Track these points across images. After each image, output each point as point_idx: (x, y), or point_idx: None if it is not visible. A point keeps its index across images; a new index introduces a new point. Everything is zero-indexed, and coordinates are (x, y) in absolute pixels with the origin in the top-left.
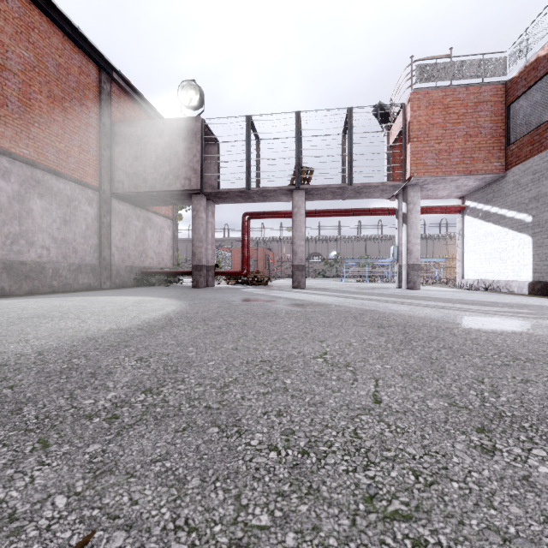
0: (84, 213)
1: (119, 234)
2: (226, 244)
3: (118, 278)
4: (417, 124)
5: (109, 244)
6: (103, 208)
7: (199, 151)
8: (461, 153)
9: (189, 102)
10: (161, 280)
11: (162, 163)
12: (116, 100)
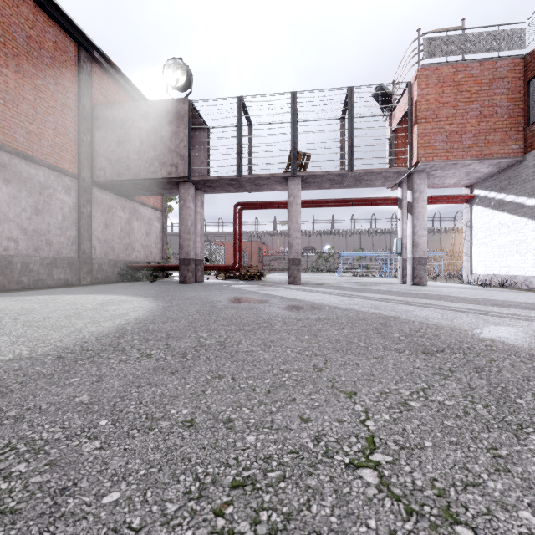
0: (60, 202)
1: (101, 225)
2: (220, 238)
3: (100, 273)
4: (425, 103)
5: (89, 236)
6: (82, 197)
7: (187, 135)
8: (475, 135)
9: (176, 82)
10: (148, 275)
11: (146, 149)
12: (98, 82)
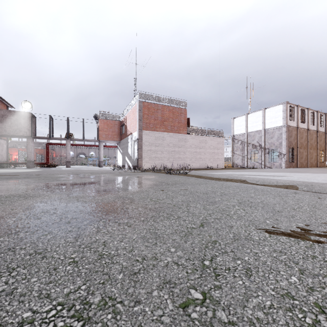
0: None
1: None
2: (20, 145)
3: None
4: (101, 127)
5: None
6: None
7: (31, 123)
8: (111, 135)
9: (26, 106)
10: (7, 166)
11: (14, 125)
12: None
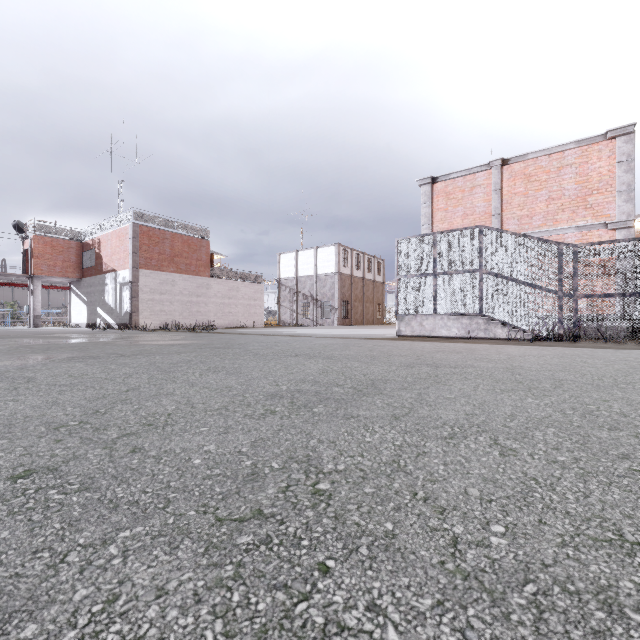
0: None
1: None
2: None
3: None
4: (38, 251)
5: None
6: None
7: None
8: (62, 268)
9: None
10: None
11: None
12: None
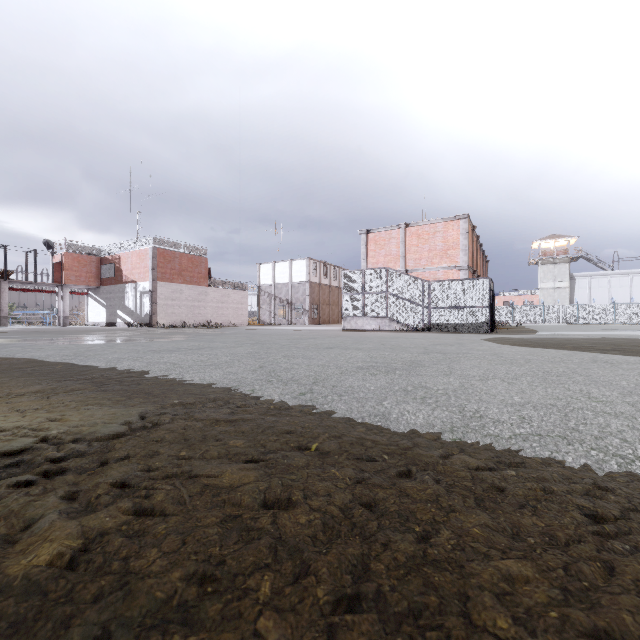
0: None
1: None
2: None
3: None
4: (68, 265)
5: None
6: None
7: None
8: (85, 278)
9: None
10: None
11: None
12: None
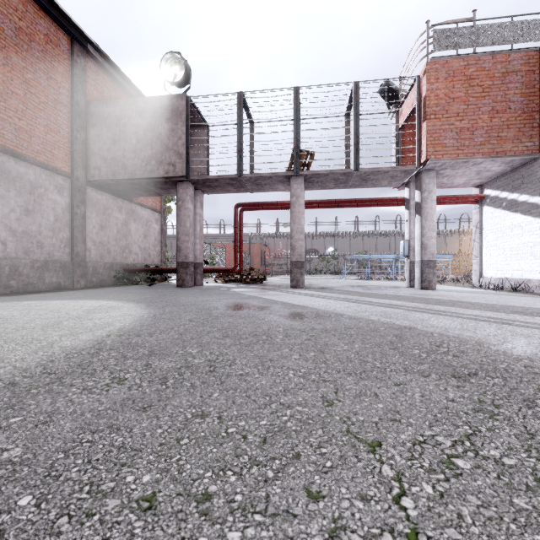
0: (52, 202)
1: (96, 227)
2: (222, 240)
3: (95, 276)
4: (434, 99)
5: (83, 238)
6: (76, 197)
7: (185, 132)
8: (487, 132)
9: (174, 78)
10: (145, 278)
11: (143, 147)
12: (93, 77)
